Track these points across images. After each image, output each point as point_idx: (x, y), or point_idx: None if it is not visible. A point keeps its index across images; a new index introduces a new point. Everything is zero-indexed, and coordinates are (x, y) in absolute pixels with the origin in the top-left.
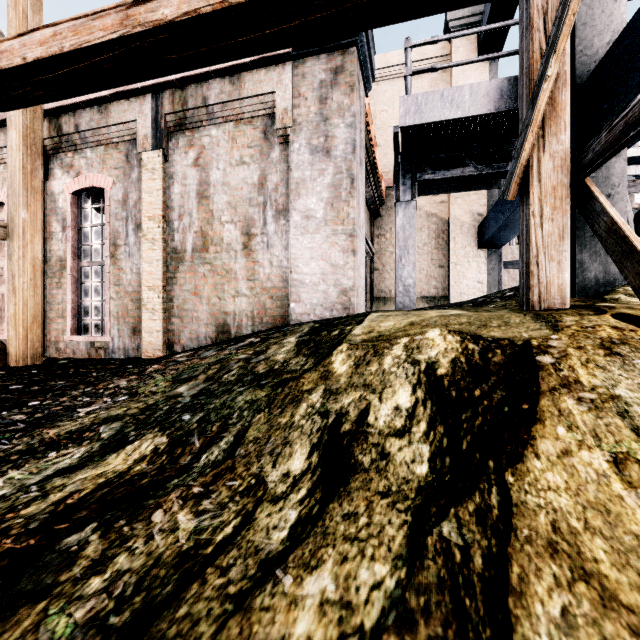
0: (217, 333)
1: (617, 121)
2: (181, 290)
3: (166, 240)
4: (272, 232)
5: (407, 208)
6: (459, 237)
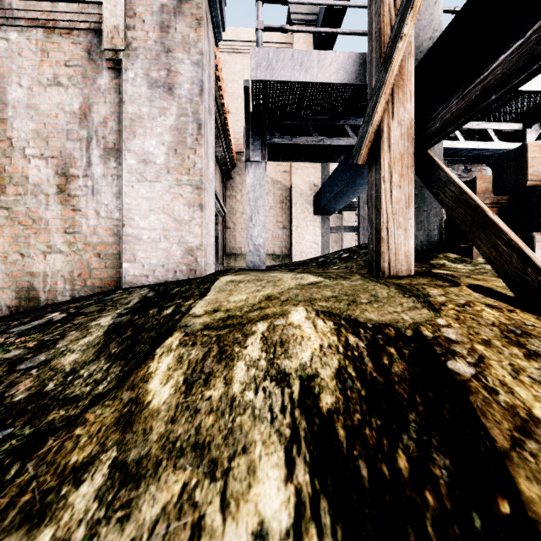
0: (18, 300)
1: (472, 86)
2: None
3: None
4: (99, 175)
5: (257, 168)
6: (299, 203)
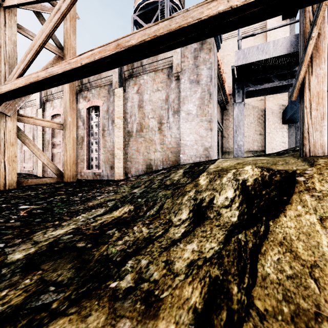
0: (146, 169)
1: None
2: (131, 149)
3: (124, 127)
4: (171, 121)
5: (239, 106)
6: (271, 118)
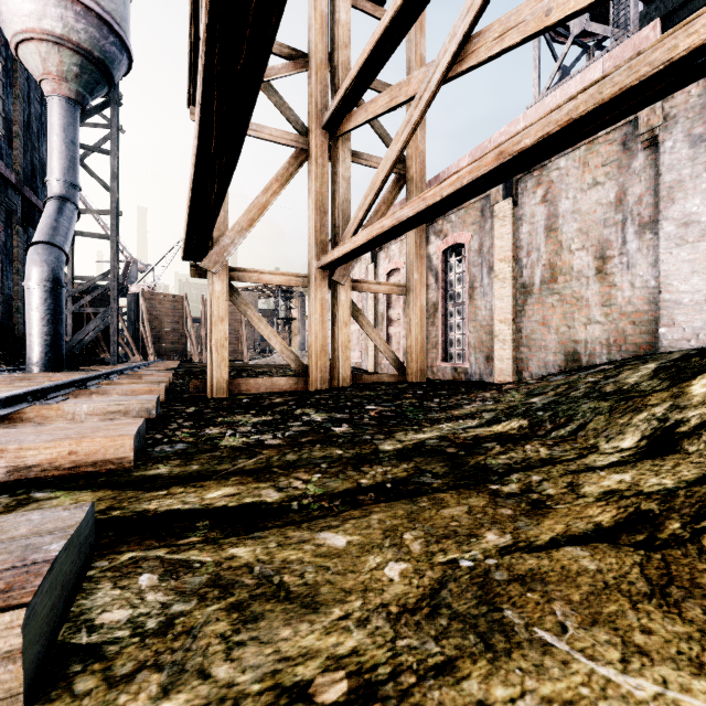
0: (566, 362)
1: None
2: (529, 321)
3: (515, 277)
4: (633, 250)
5: None
6: None
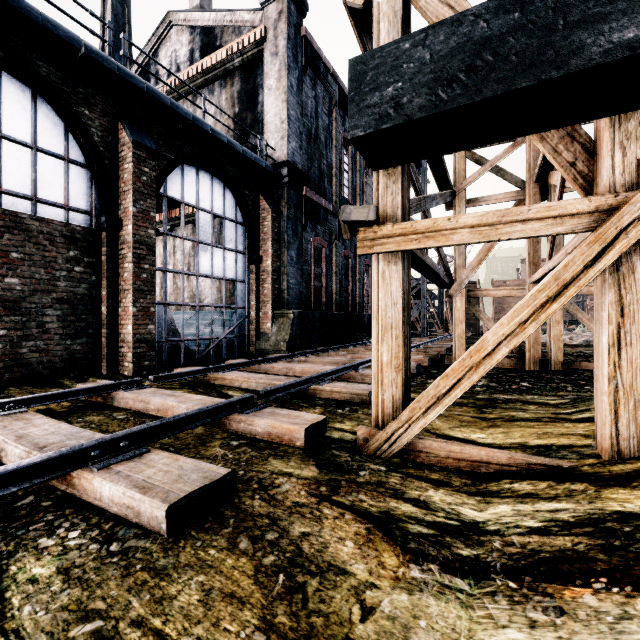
0: None
1: None
2: None
3: None
4: None
5: None
6: None
